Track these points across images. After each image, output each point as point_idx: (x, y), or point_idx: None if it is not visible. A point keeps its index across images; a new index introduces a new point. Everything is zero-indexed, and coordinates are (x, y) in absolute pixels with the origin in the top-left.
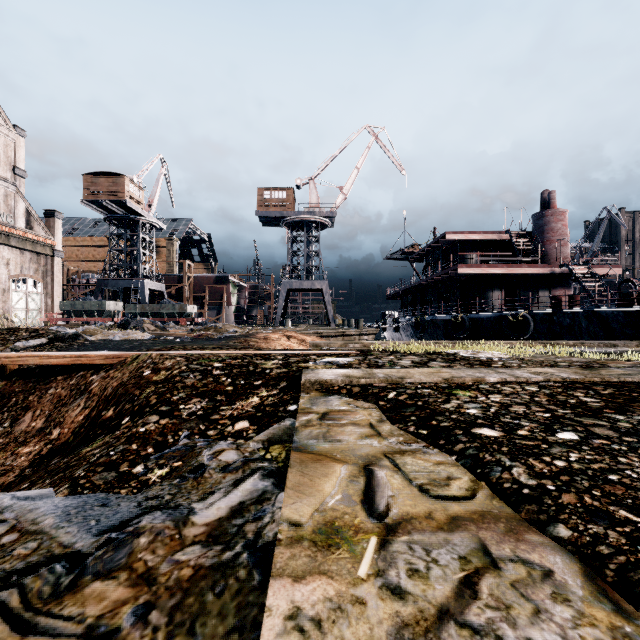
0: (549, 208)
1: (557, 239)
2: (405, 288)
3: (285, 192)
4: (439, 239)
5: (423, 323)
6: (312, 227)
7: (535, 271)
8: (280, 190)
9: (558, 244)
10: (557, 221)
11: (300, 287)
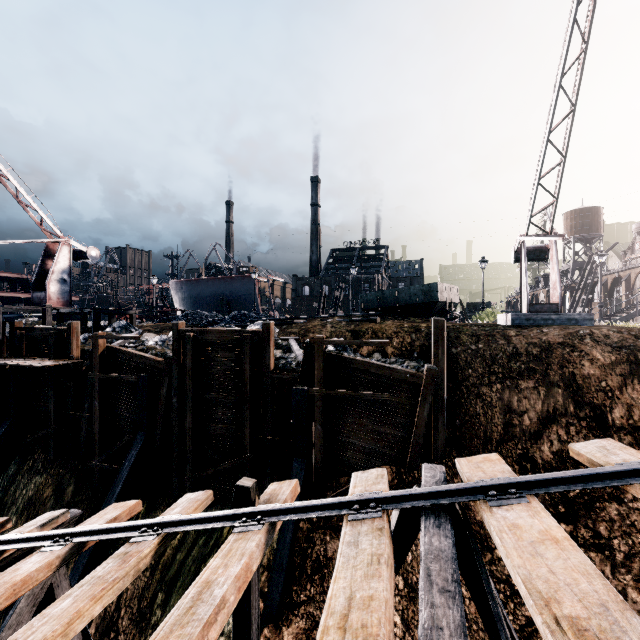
0: None
1: None
2: None
3: None
4: None
5: None
6: None
7: None
8: None
9: None
10: None
11: None
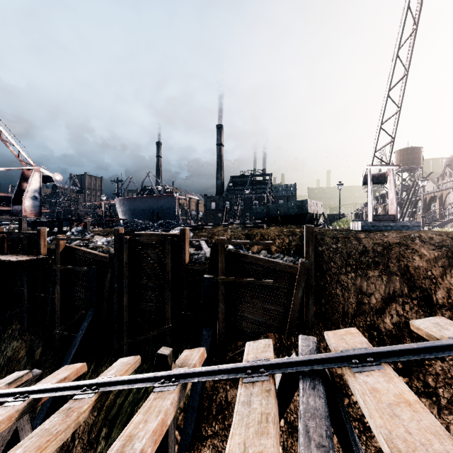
0: None
1: None
2: None
3: None
4: None
5: None
6: None
7: None
8: None
9: None
10: None
11: None
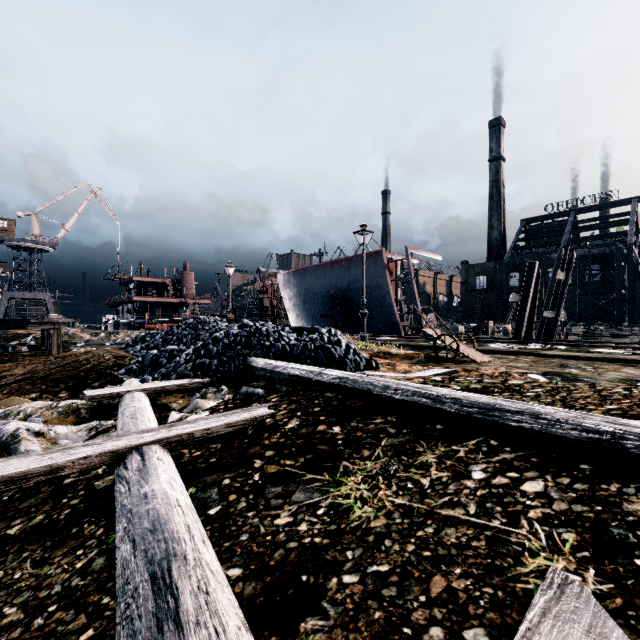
0: (186, 270)
1: (188, 285)
2: (115, 302)
3: (7, 222)
4: (131, 278)
5: (118, 324)
6: (35, 252)
7: (173, 300)
8: (1, 219)
9: (188, 288)
10: (188, 277)
11: (23, 297)
